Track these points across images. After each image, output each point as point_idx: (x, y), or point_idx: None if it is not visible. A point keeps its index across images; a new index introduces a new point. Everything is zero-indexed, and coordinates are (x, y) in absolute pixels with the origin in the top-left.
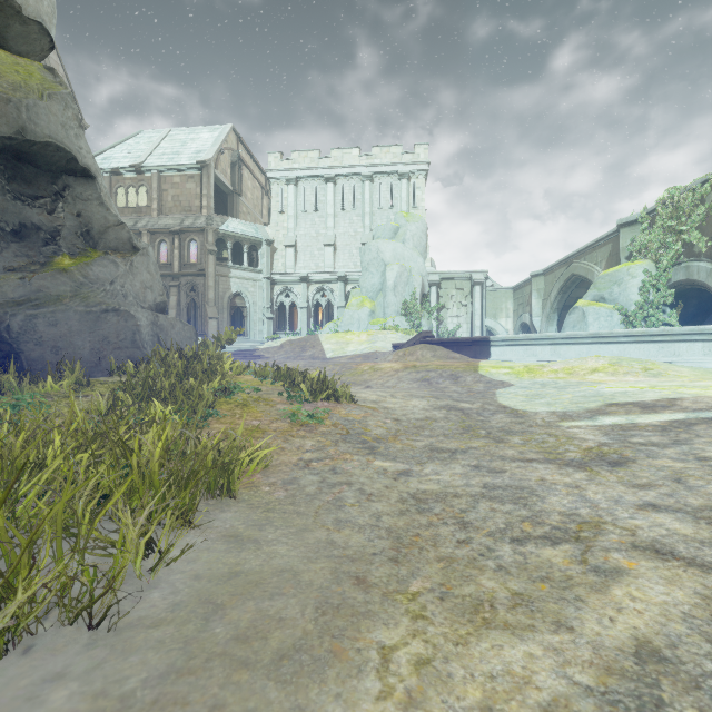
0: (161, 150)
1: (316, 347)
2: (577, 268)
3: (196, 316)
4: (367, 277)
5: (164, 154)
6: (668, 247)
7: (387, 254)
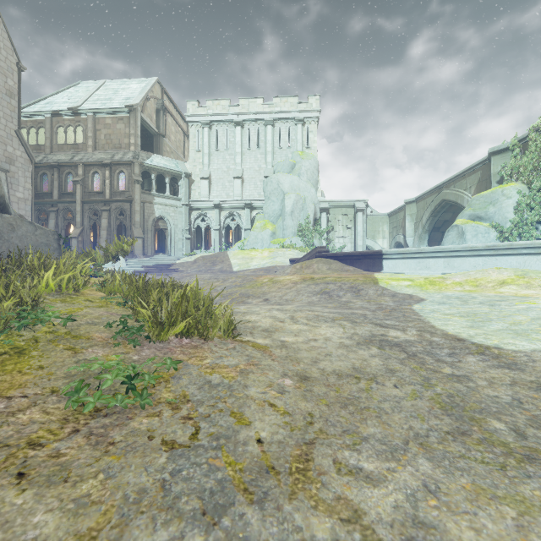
0: (96, 97)
1: (225, 262)
2: (448, 194)
3: (126, 236)
4: (269, 204)
5: (98, 99)
6: (540, 169)
7: (286, 185)
